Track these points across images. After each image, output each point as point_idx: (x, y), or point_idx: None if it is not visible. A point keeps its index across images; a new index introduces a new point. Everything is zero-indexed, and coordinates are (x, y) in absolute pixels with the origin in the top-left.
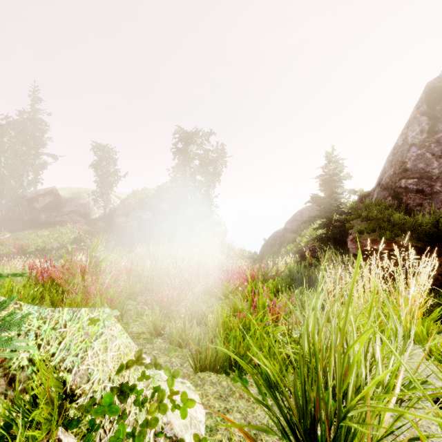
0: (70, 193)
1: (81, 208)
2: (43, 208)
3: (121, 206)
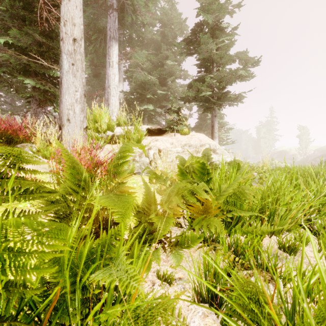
0: (286, 150)
1: (291, 157)
2: (276, 157)
3: (311, 155)
